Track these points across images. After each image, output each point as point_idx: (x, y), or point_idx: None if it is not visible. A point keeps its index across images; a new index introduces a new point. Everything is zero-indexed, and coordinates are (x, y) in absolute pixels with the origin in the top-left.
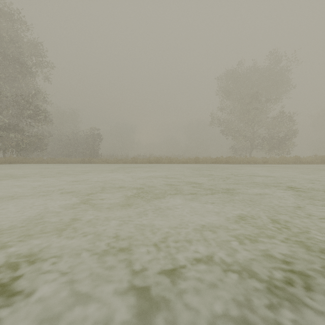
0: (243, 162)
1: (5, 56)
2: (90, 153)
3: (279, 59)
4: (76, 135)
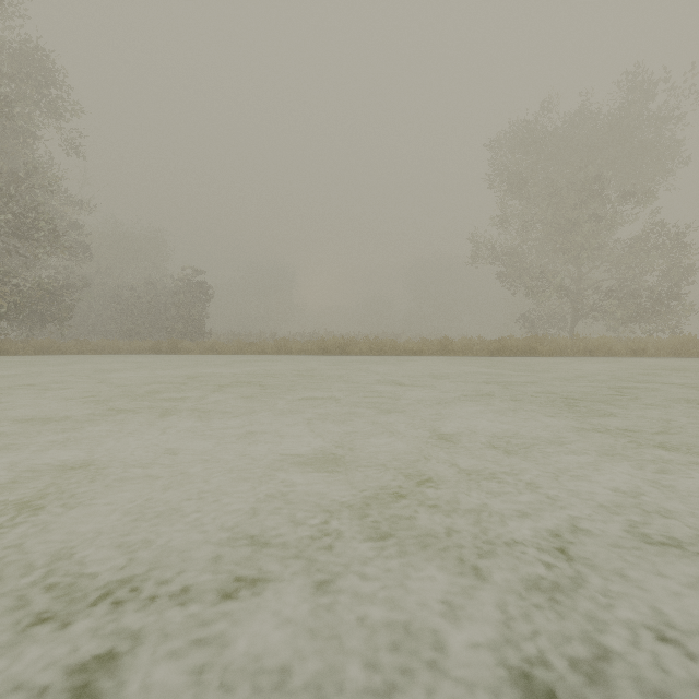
0: (571, 350)
1: None
2: (183, 328)
3: (650, 91)
4: (154, 287)
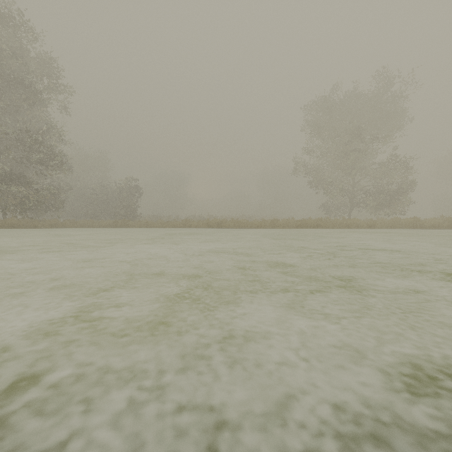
0: (340, 225)
1: (4, 76)
2: (124, 213)
3: (390, 81)
4: (106, 188)
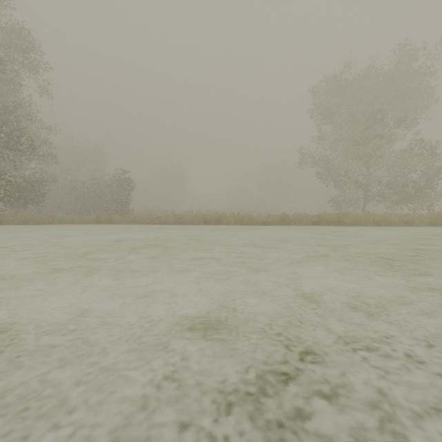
0: (365, 222)
1: None
2: (115, 207)
3: (414, 56)
4: (97, 181)
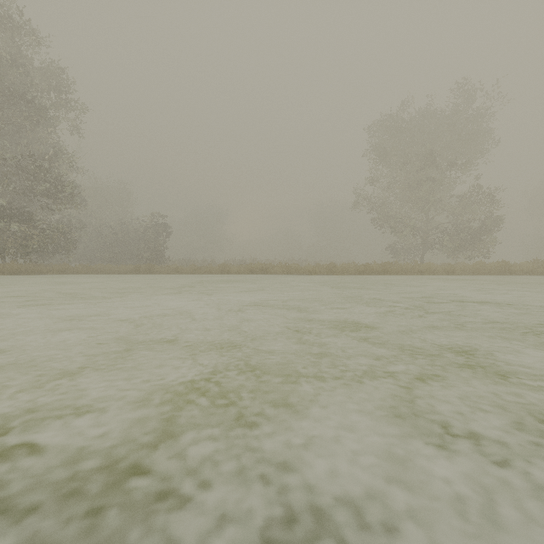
0: (411, 271)
1: (2, 89)
2: (149, 256)
3: (472, 96)
4: (127, 226)
